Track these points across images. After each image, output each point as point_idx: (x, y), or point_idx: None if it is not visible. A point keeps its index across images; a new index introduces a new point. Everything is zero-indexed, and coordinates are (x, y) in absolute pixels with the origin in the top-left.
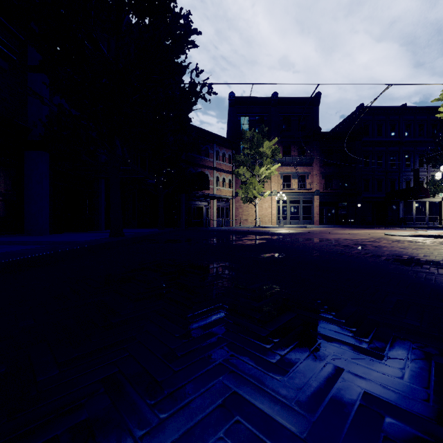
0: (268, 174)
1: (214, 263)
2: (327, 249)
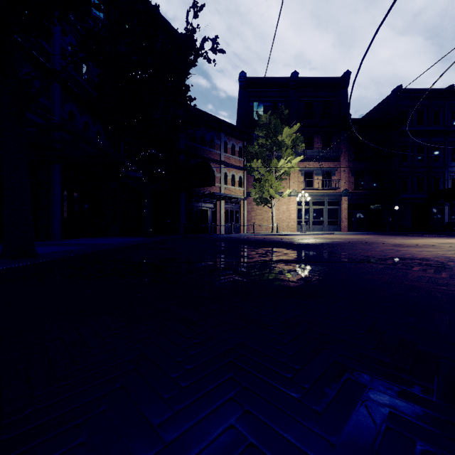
0: (287, 170)
1: None
2: None
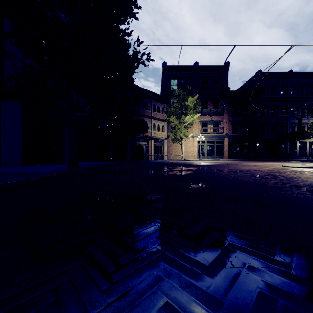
0: (191, 122)
1: (150, 194)
2: (246, 179)
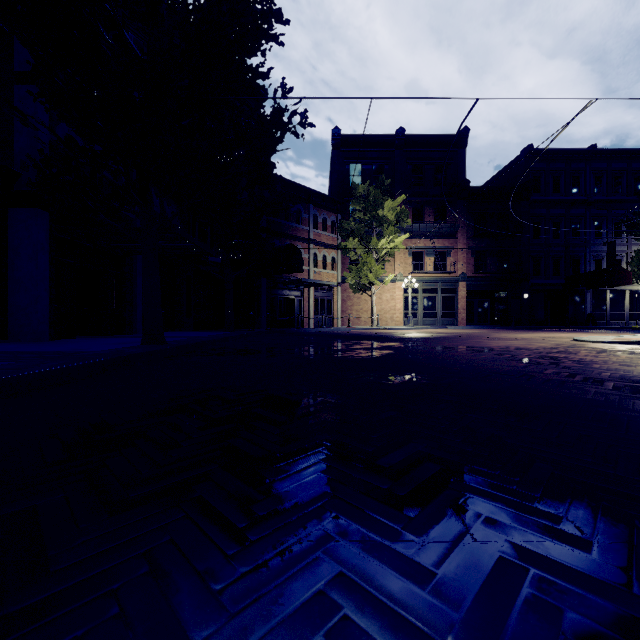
0: (390, 250)
1: (309, 396)
2: (498, 366)
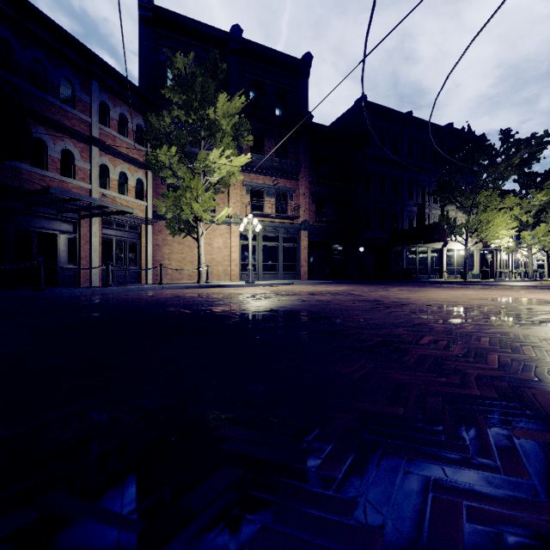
0: (225, 177)
1: None
2: None
